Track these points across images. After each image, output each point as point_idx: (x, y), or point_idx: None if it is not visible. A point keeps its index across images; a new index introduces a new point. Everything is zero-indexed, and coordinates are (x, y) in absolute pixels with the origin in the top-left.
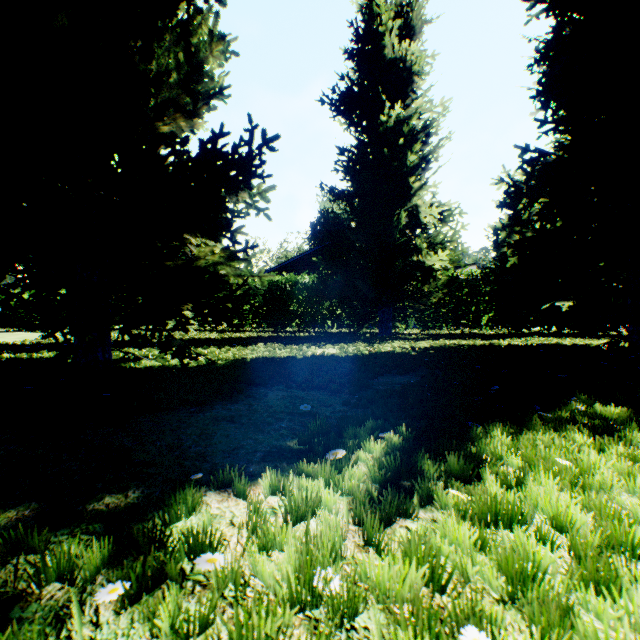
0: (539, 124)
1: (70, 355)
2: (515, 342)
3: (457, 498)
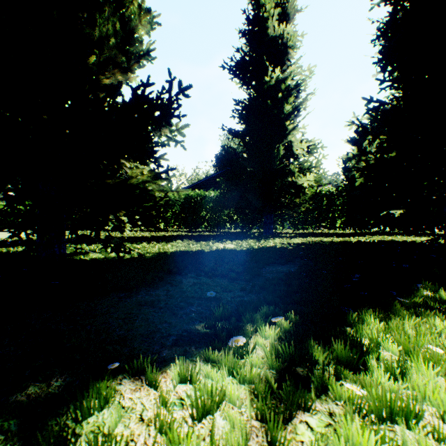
0: (379, 82)
1: (32, 250)
2: (361, 239)
3: (351, 391)
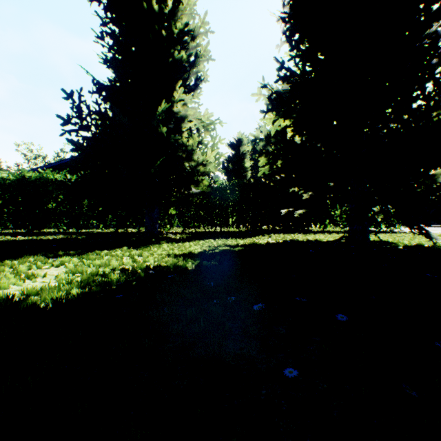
0: (291, 46)
1: None
2: (266, 239)
3: None
